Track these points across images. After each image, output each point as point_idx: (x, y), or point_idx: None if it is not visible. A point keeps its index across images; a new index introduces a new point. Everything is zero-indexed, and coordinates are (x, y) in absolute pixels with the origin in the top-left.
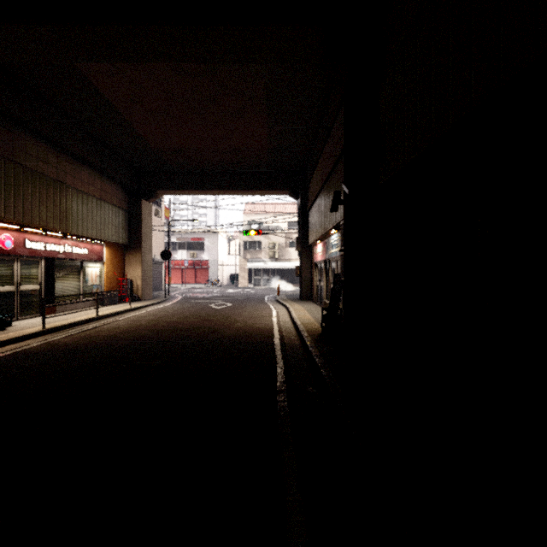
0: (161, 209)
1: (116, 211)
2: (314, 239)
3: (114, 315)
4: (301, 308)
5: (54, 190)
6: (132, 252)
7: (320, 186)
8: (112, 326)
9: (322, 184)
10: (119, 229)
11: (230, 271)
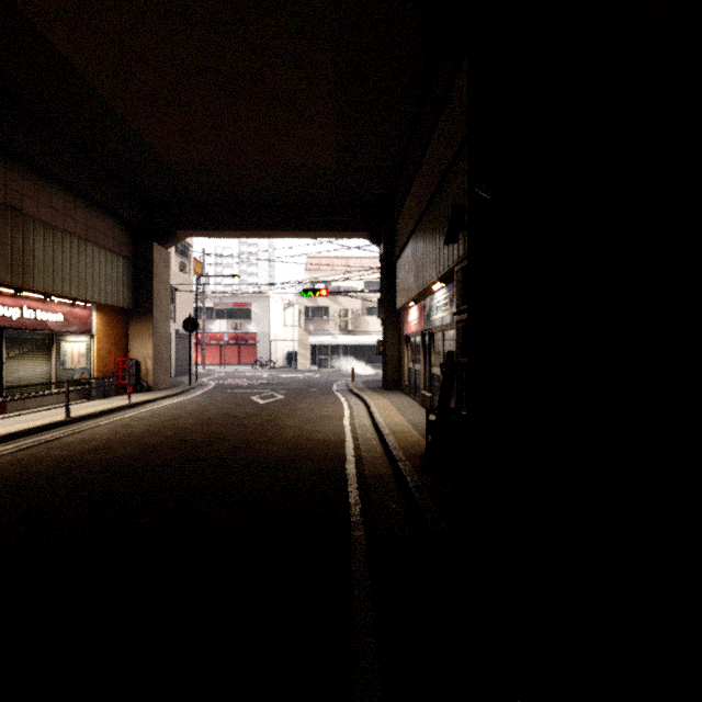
0: (189, 262)
1: (113, 259)
2: (404, 301)
3: (99, 416)
4: (386, 404)
5: (0, 220)
6: (140, 320)
7: (415, 219)
8: (81, 438)
9: (420, 214)
10: (118, 286)
11: (287, 348)
